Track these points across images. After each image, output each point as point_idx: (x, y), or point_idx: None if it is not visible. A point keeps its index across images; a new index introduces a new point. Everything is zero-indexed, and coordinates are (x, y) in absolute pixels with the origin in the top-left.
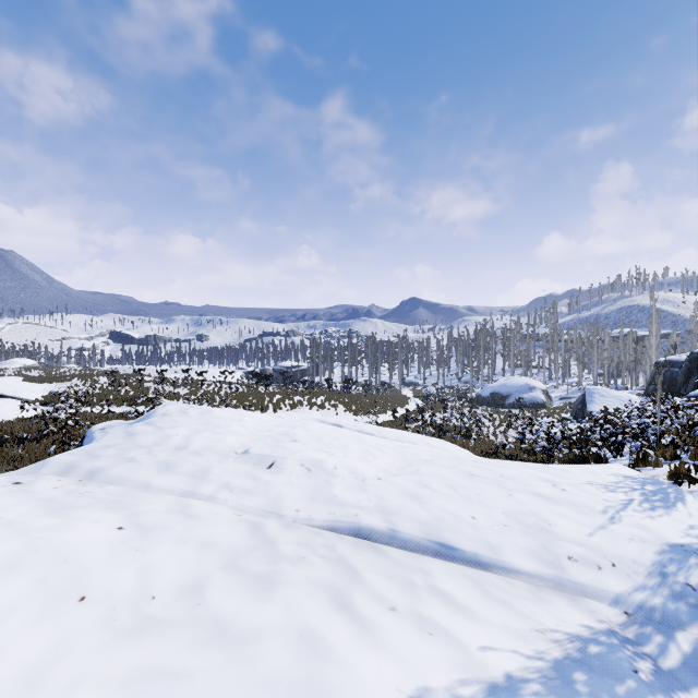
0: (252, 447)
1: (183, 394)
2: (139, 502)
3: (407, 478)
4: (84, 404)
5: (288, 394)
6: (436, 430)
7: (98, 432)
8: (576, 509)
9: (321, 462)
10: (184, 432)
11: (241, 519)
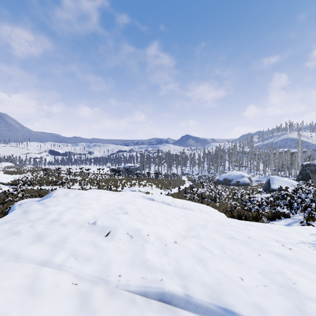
0: (98, 220)
1: (79, 179)
2: (0, 276)
3: (192, 241)
4: (31, 184)
5: (129, 179)
6: (199, 197)
7: (17, 206)
8: (305, 267)
9: (139, 231)
10: (61, 209)
11: (75, 290)
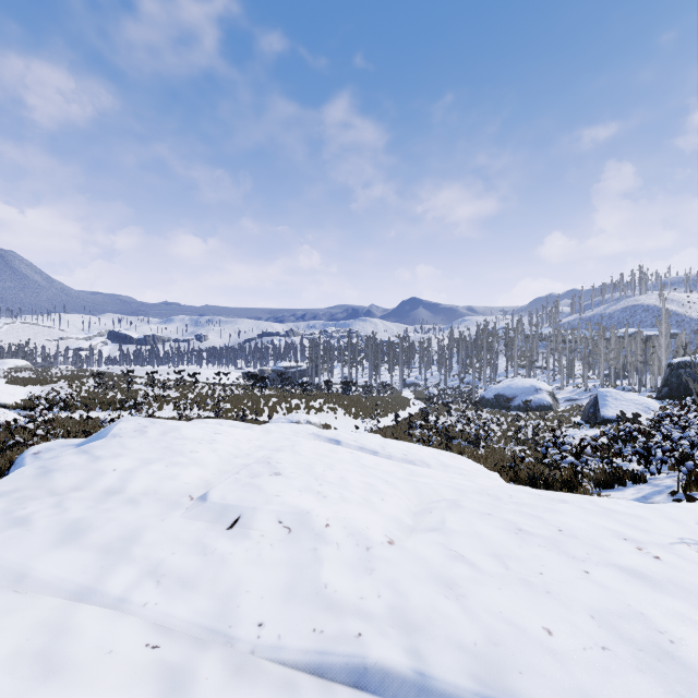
0: (213, 490)
1: (174, 397)
2: None
3: (431, 541)
4: (67, 408)
5: (285, 396)
6: (442, 436)
7: (29, 458)
8: (695, 602)
9: (307, 516)
10: (127, 464)
11: (153, 663)
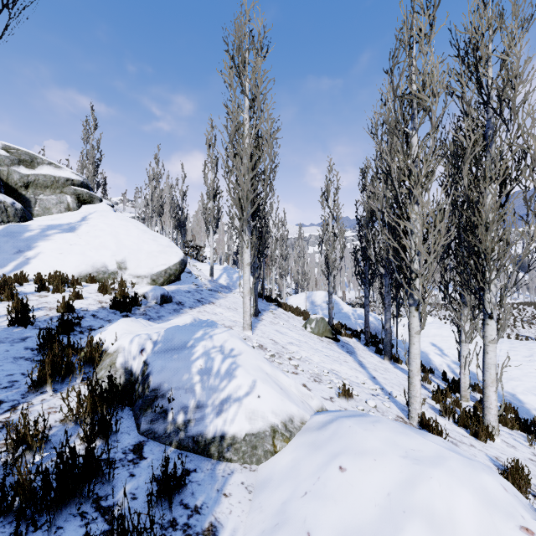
0: None
1: None
2: None
3: None
4: None
5: None
6: None
7: None
8: (530, 388)
9: (535, 361)
10: None
11: None
